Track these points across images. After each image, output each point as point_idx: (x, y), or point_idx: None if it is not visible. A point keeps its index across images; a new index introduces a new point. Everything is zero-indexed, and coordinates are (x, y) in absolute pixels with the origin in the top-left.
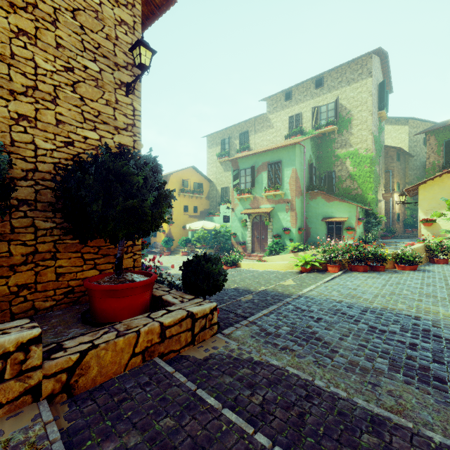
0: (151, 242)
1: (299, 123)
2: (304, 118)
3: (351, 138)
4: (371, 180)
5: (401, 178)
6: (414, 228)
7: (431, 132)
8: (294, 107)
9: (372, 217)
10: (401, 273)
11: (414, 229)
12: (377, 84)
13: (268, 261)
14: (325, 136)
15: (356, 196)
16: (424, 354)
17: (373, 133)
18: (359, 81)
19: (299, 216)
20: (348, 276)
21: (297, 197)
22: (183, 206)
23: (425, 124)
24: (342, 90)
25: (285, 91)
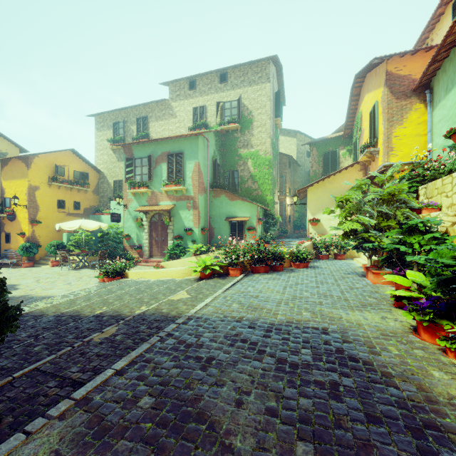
0: (2, 249)
1: (204, 116)
2: (208, 112)
3: (252, 139)
4: (269, 182)
5: (291, 184)
6: (301, 228)
7: (314, 144)
8: (198, 98)
9: (270, 218)
10: (297, 272)
11: (301, 230)
12: (274, 93)
13: (167, 267)
14: (229, 134)
15: (256, 197)
16: (352, 404)
17: (271, 137)
18: (259, 84)
19: (202, 215)
20: (250, 280)
21: (201, 194)
22: (56, 200)
23: (308, 139)
24: (244, 89)
25: (189, 78)
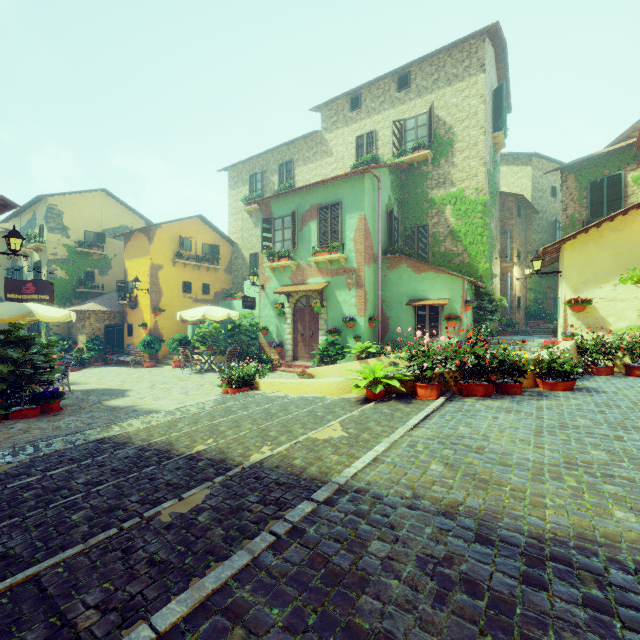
0: (125, 344)
1: (373, 147)
2: (380, 139)
3: (453, 171)
4: (484, 239)
5: (522, 243)
6: (540, 319)
7: (569, 169)
8: (364, 121)
9: (485, 300)
10: (554, 398)
11: (540, 321)
12: (492, 91)
13: (316, 376)
14: (413, 169)
15: (460, 266)
16: None
17: (487, 164)
18: (466, 79)
19: (370, 296)
20: (458, 409)
21: (368, 264)
22: (182, 282)
23: (554, 166)
24: (439, 93)
25: (350, 94)
